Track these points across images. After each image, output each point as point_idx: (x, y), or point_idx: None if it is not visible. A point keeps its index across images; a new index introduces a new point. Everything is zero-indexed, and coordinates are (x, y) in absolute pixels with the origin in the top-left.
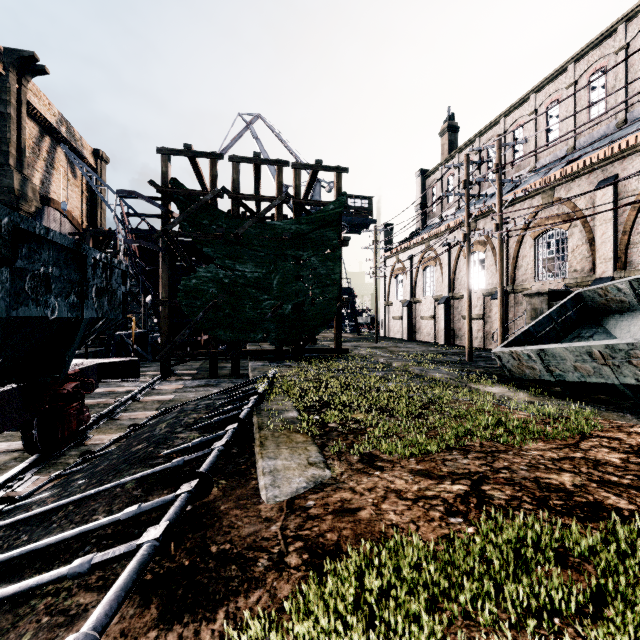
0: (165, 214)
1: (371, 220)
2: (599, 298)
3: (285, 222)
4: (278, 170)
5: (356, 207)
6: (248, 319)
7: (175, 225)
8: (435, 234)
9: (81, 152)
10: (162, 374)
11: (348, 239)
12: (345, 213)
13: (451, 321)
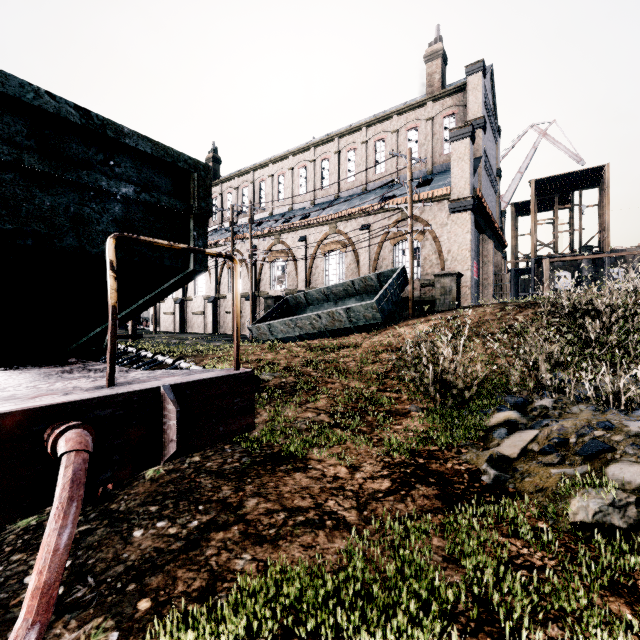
0: None
1: None
2: (294, 301)
3: None
4: None
5: None
6: None
7: None
8: None
9: None
10: None
11: None
12: None
13: (218, 316)
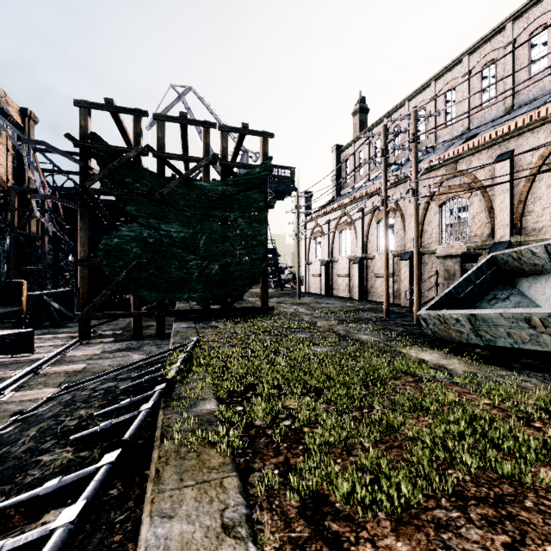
0: (84, 170)
1: (293, 188)
2: (513, 261)
3: (212, 183)
4: (205, 131)
5: (280, 176)
6: (174, 279)
7: (95, 182)
8: (350, 201)
9: (5, 109)
10: (80, 337)
11: (274, 202)
12: (270, 181)
13: (364, 279)
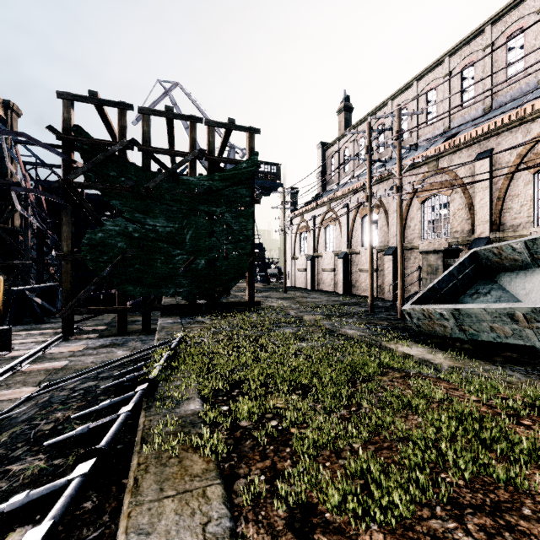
0: (67, 163)
1: (279, 184)
2: (494, 256)
3: (198, 178)
4: (191, 126)
5: (266, 172)
6: (159, 274)
7: (78, 175)
8: (335, 197)
9: None
10: (63, 333)
11: (260, 197)
12: (256, 177)
13: (349, 273)
